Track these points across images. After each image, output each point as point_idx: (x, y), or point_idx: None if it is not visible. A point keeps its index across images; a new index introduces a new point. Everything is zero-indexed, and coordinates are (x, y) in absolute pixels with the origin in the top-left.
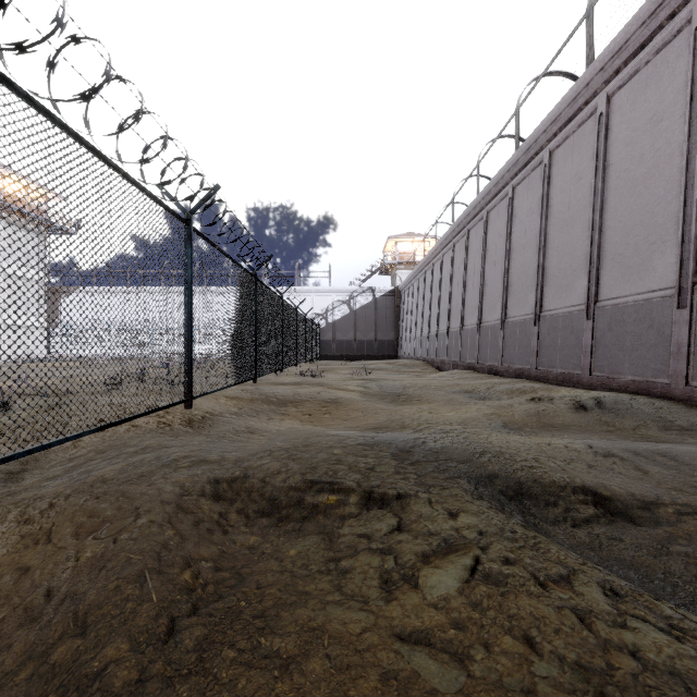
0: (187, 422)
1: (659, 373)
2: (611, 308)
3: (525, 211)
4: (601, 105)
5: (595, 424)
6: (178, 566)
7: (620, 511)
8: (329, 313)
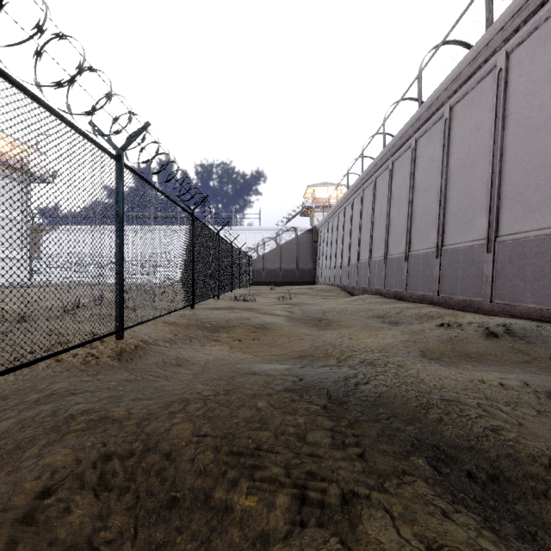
0: (118, 352)
1: None
2: (512, 243)
3: (427, 160)
4: (500, 61)
5: (509, 352)
6: None
7: None
8: (260, 247)
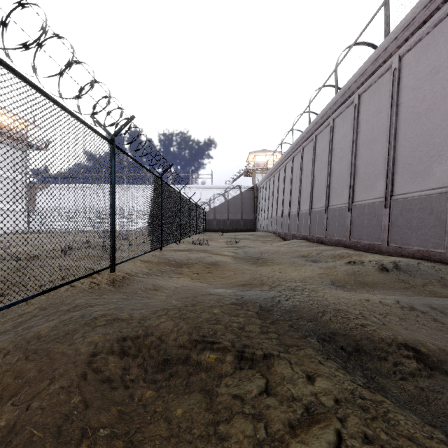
0: (111, 281)
1: (437, 245)
2: (402, 200)
3: (341, 135)
4: (395, 63)
5: (395, 281)
6: (74, 443)
7: (436, 365)
8: (211, 201)
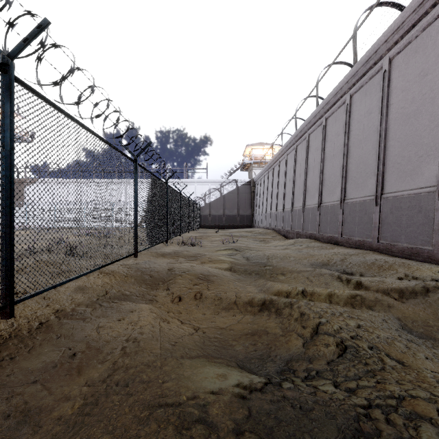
0: (1, 337)
1: None
2: None
3: (363, 113)
4: None
5: None
6: None
7: None
8: (206, 196)
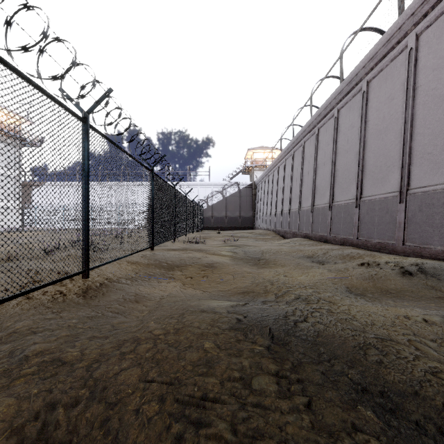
0: (84, 290)
1: None
2: (421, 194)
3: (347, 126)
4: (411, 42)
5: (423, 288)
6: None
7: None
8: (209, 199)
